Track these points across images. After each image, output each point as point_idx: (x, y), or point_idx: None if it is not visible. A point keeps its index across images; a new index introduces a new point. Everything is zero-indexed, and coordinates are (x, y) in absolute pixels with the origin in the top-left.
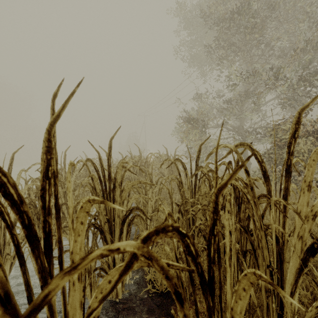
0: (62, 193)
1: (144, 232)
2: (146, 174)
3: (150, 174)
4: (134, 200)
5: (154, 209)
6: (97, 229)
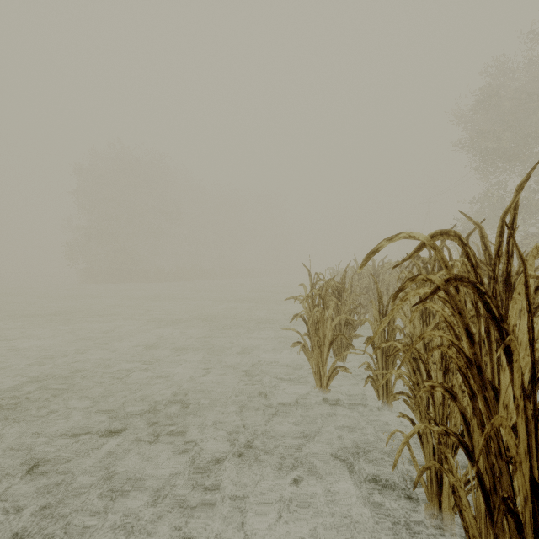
0: None
1: None
2: None
3: None
4: None
5: None
6: None
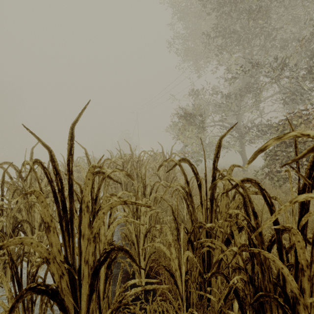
0: (24, 204)
1: (133, 291)
2: (138, 177)
3: (143, 179)
4: (121, 216)
5: (148, 227)
6: (41, 295)
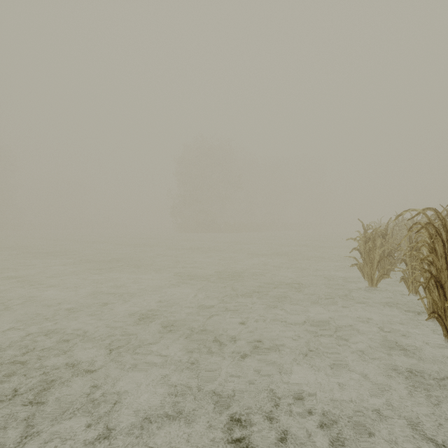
0: None
1: None
2: None
3: None
4: None
5: None
6: None
